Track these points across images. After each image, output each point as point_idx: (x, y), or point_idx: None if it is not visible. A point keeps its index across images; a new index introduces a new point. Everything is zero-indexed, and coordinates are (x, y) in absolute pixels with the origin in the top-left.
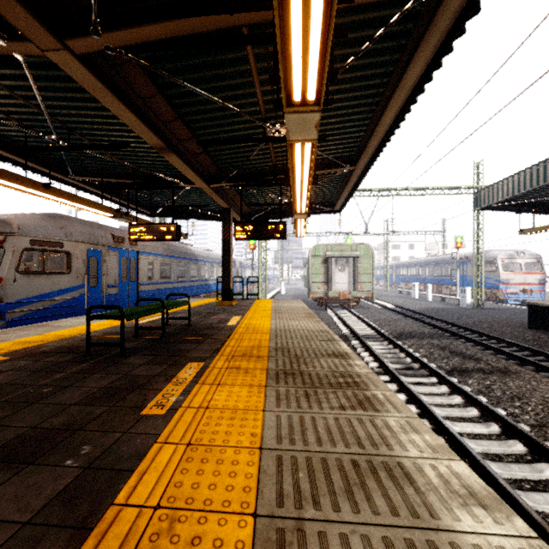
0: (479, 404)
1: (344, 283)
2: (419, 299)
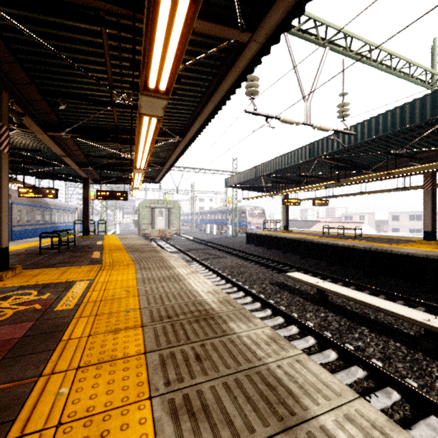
0: (206, 266)
1: (162, 224)
2: (209, 234)
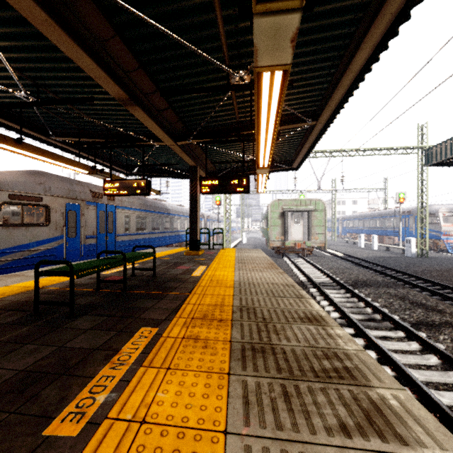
0: None
1: (299, 234)
2: (365, 248)
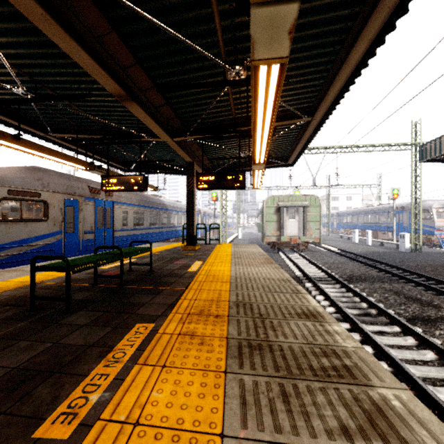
0: None
1: (294, 229)
2: (360, 243)
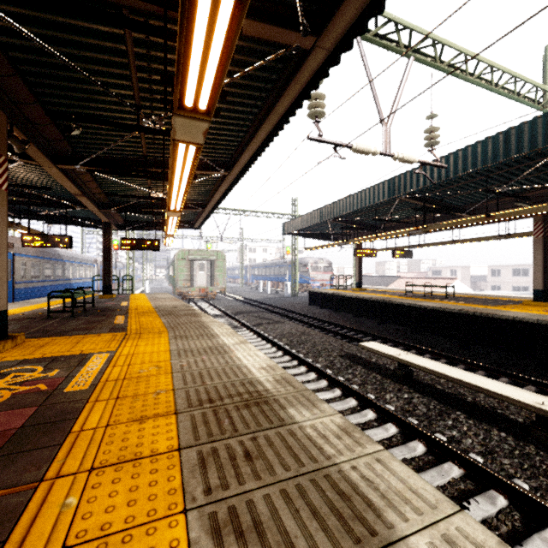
0: (258, 333)
1: (203, 281)
2: (262, 293)
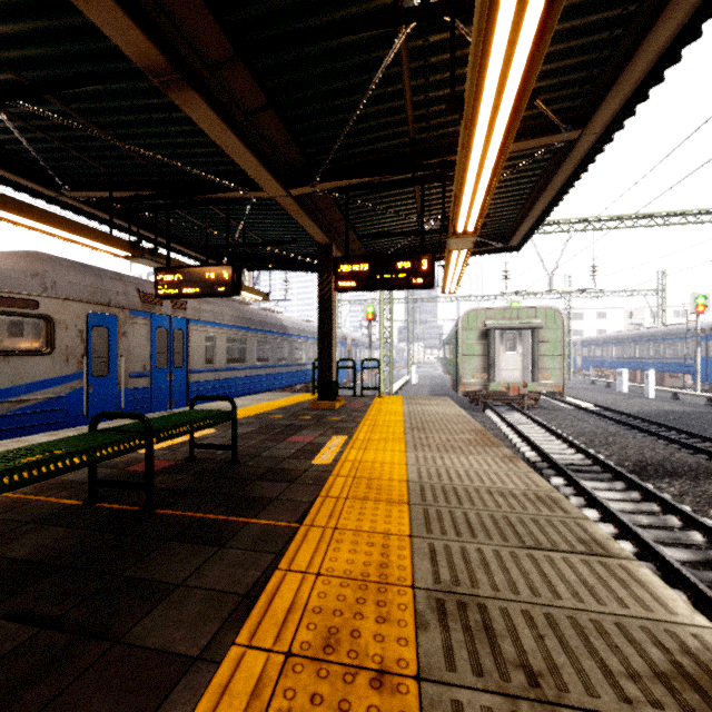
0: None
1: (515, 370)
2: (632, 395)
